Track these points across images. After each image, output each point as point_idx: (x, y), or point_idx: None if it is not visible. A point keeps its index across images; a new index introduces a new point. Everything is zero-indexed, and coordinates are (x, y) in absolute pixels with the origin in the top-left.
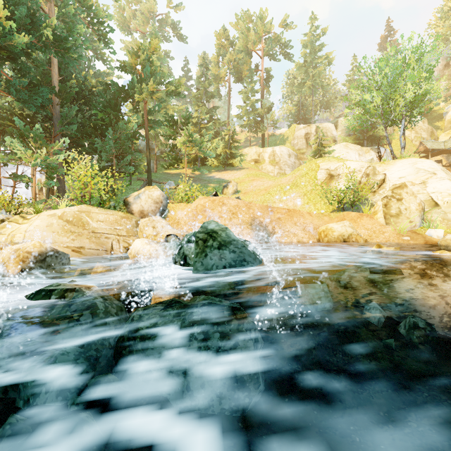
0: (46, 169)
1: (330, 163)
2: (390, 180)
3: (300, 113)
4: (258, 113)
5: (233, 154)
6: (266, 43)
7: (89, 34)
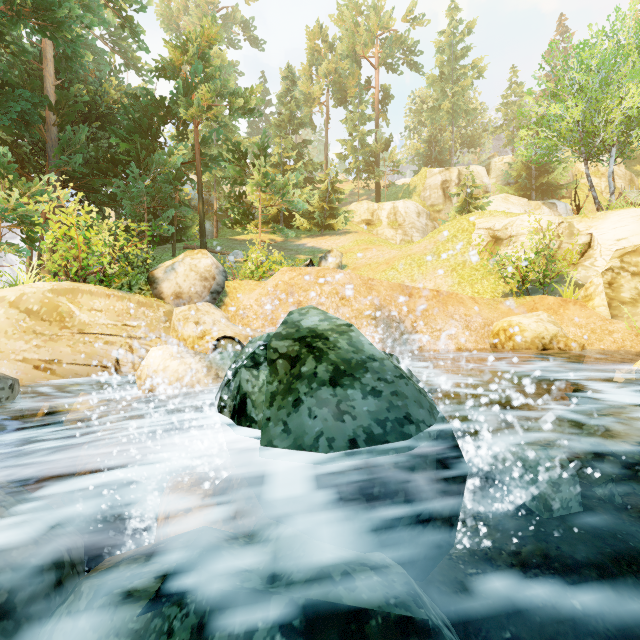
0: (21, 224)
1: (494, 219)
2: (601, 243)
3: (432, 153)
4: (372, 151)
5: (334, 211)
6: (382, 46)
7: (115, 28)
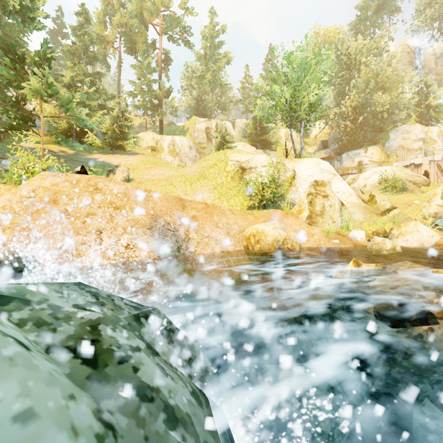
0: None
1: (241, 155)
2: (300, 177)
3: (200, 108)
4: (156, 95)
5: (124, 135)
6: (164, 20)
7: None
